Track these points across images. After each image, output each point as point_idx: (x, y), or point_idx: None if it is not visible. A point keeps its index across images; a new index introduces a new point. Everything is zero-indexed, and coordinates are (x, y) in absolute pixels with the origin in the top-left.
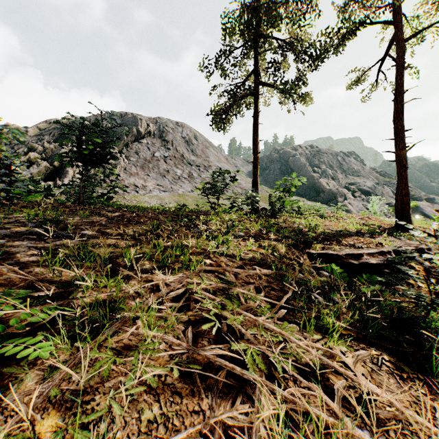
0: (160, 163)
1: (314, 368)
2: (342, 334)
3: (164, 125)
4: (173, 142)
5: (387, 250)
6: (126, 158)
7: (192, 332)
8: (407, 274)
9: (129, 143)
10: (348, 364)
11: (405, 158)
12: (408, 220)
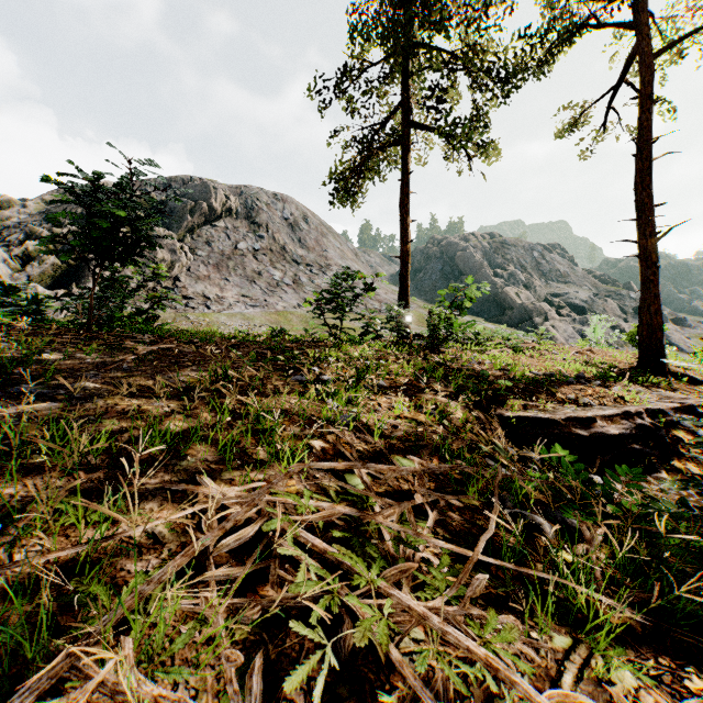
0: (247, 260)
1: None
2: (611, 625)
3: (255, 198)
4: (269, 226)
5: (636, 409)
6: (191, 251)
7: (267, 657)
8: (669, 451)
9: (196, 227)
10: None
11: (655, 251)
12: (660, 356)
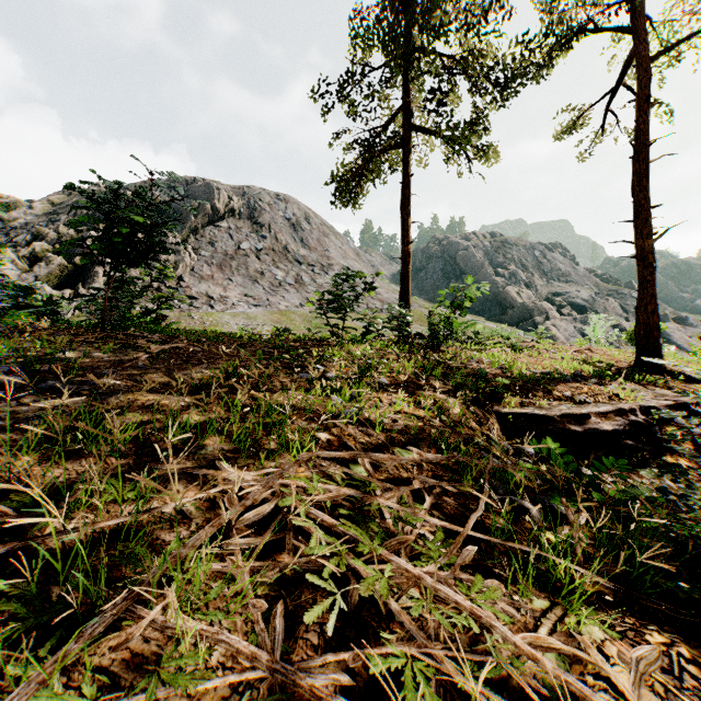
0: (250, 260)
1: (549, 698)
2: (586, 592)
3: (257, 198)
4: (271, 226)
5: (630, 406)
6: (194, 251)
7: (286, 608)
8: (662, 447)
9: (200, 228)
10: (624, 691)
11: (652, 252)
12: (657, 355)
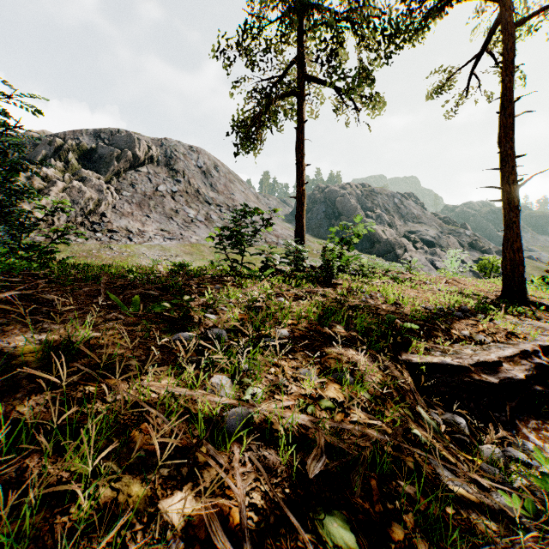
0: (166, 200)
1: None
2: None
3: (173, 149)
4: (185, 172)
5: (531, 347)
6: (116, 191)
7: None
8: None
9: (122, 171)
10: None
11: (517, 196)
12: (522, 287)
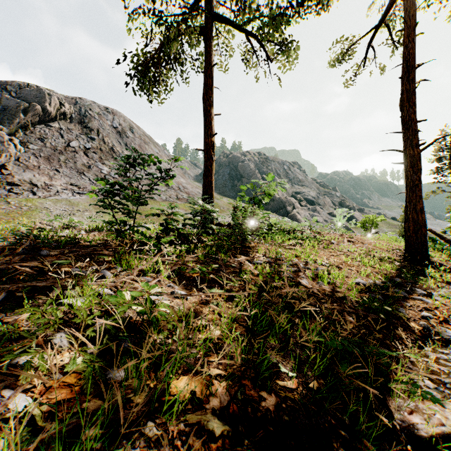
0: (78, 156)
1: None
2: None
3: (88, 108)
4: (100, 131)
5: None
6: (22, 144)
7: None
8: None
9: (30, 125)
10: None
11: (419, 159)
12: (425, 249)
